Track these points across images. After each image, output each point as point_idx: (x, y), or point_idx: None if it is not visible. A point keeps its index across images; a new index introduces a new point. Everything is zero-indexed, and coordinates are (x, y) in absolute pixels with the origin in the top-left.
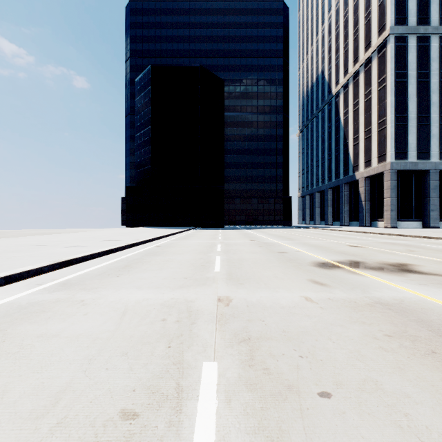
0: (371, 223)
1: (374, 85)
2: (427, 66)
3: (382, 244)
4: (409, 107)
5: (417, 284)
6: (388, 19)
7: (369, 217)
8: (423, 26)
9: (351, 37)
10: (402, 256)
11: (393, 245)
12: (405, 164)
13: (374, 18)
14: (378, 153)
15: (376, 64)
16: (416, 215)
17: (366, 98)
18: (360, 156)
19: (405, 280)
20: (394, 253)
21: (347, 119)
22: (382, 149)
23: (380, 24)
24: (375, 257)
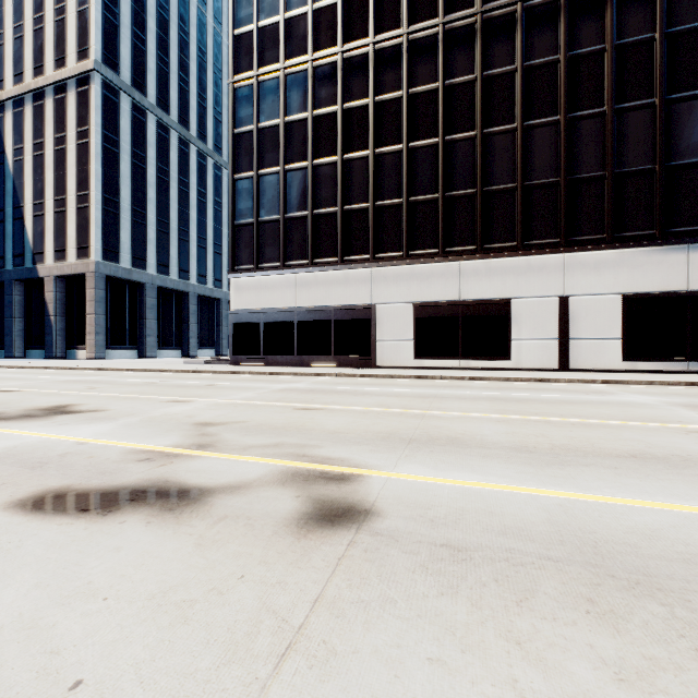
0: (67, 352)
1: (72, 132)
2: (144, 148)
3: (59, 384)
4: (123, 191)
5: (58, 425)
6: (93, 46)
7: (65, 343)
8: (139, 92)
9: (31, 23)
10: (73, 396)
11: (76, 383)
12: (117, 269)
13: (72, 26)
14: (79, 243)
15: (75, 101)
16: (131, 342)
17: (58, 145)
18: (48, 239)
19: (45, 424)
20: (66, 394)
21: (23, 164)
22: (85, 238)
23: (82, 43)
24: (29, 402)
